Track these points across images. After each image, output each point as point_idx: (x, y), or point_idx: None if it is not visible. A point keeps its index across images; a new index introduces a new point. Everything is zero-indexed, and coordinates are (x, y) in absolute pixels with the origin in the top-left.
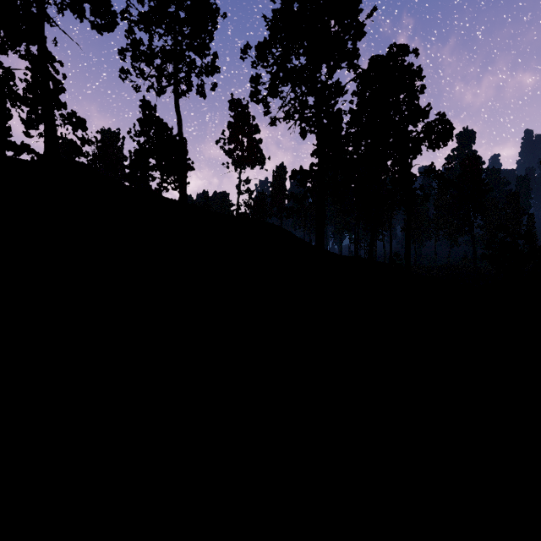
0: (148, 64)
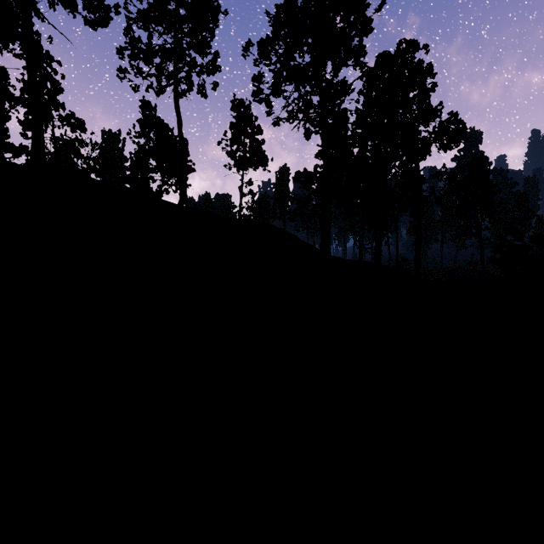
0: (147, 63)
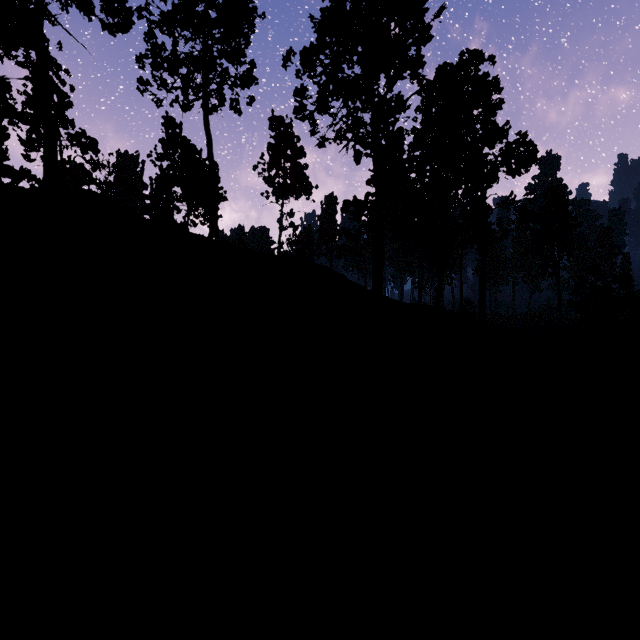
0: (171, 74)
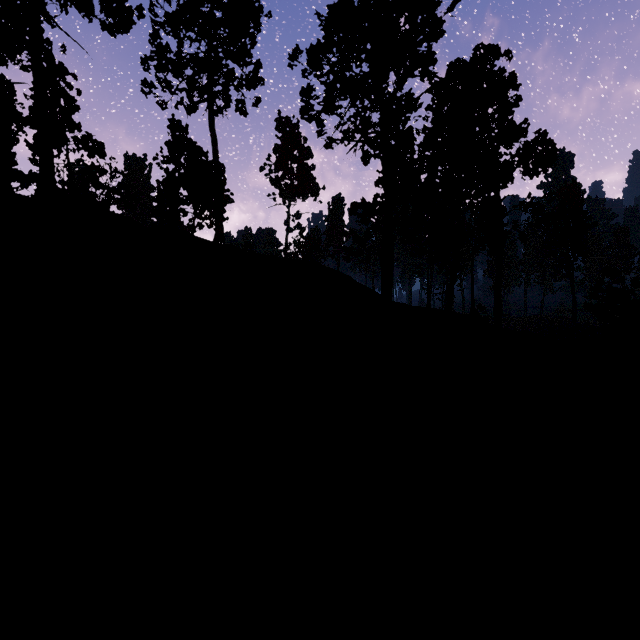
0: (176, 75)
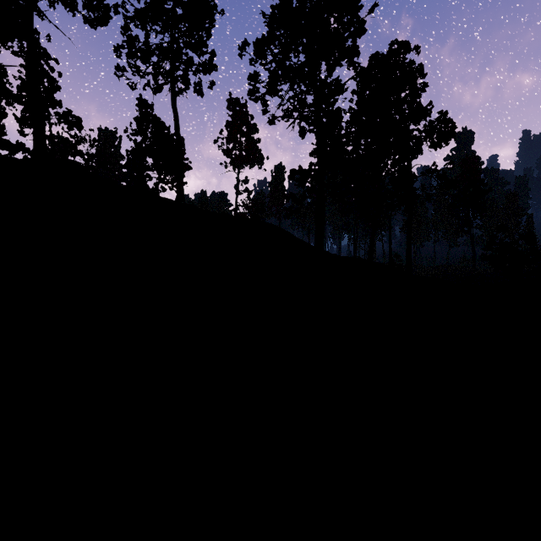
0: (144, 61)
